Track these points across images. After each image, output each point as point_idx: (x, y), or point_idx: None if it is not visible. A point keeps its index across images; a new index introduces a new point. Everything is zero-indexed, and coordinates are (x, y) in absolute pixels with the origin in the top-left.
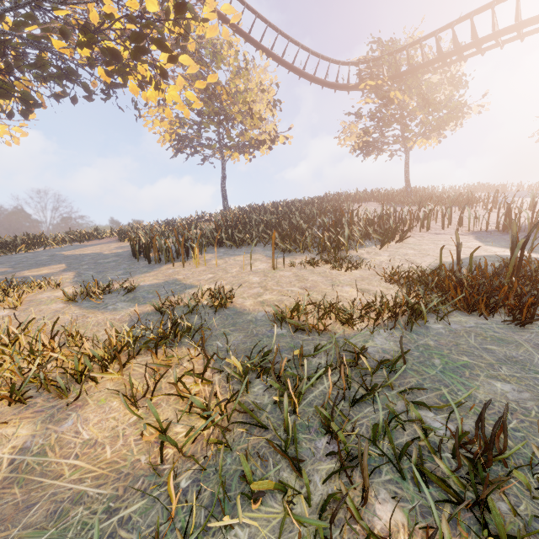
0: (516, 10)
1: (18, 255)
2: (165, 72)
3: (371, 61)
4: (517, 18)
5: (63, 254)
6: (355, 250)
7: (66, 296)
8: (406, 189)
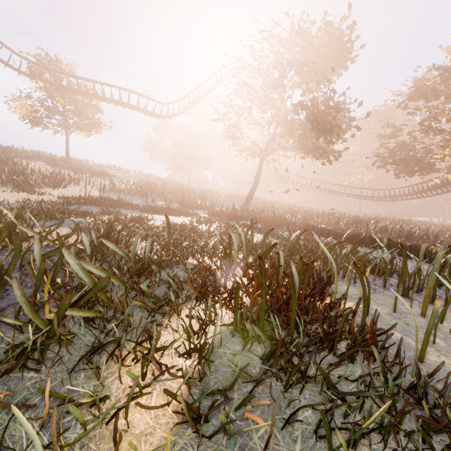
0: (120, 95)
1: None
2: None
3: (41, 66)
4: (120, 99)
5: None
6: (39, 189)
7: None
8: (67, 159)
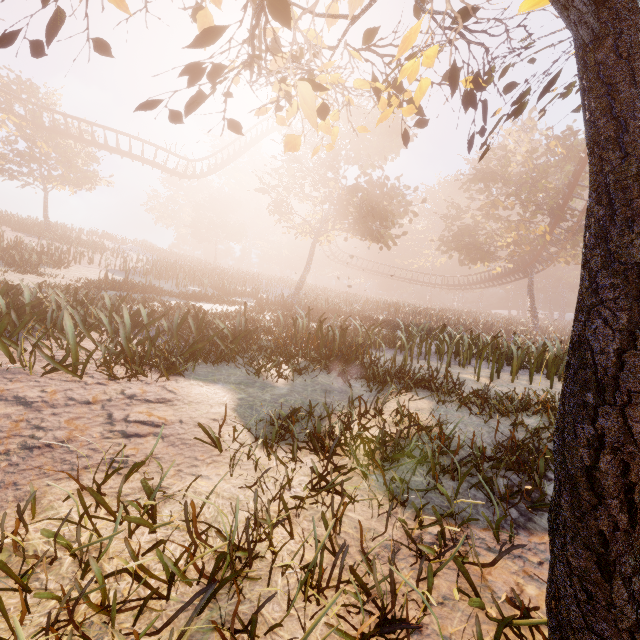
0: (130, 146)
1: None
2: None
3: (13, 96)
4: (130, 150)
5: None
6: (40, 269)
7: None
8: (46, 224)
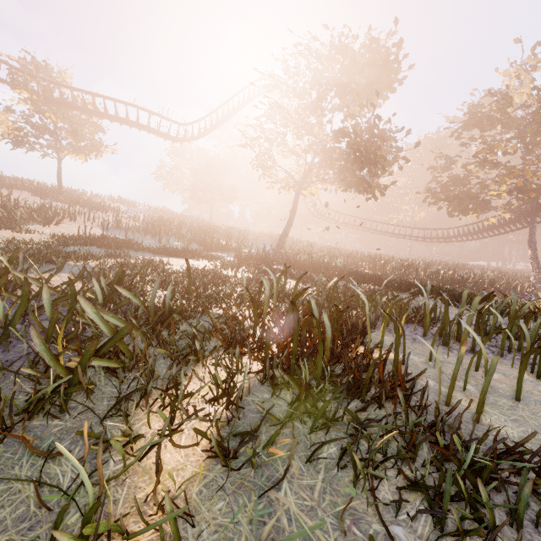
0: (126, 112)
1: None
2: None
3: (26, 73)
4: (127, 116)
5: None
6: (26, 225)
7: None
8: (59, 188)
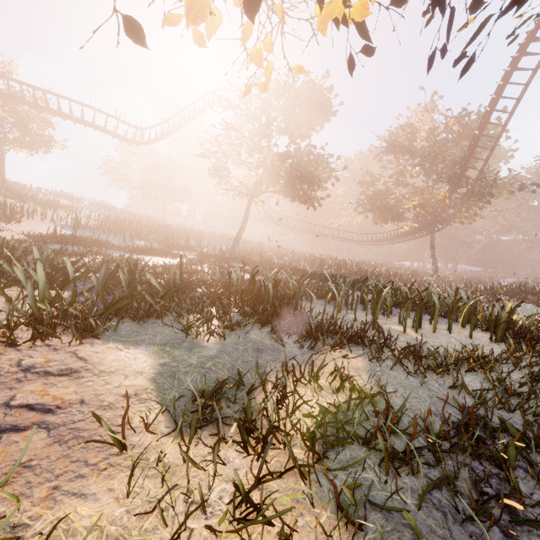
0: (82, 113)
1: None
2: None
3: None
4: (83, 117)
5: None
6: None
7: None
8: (2, 183)
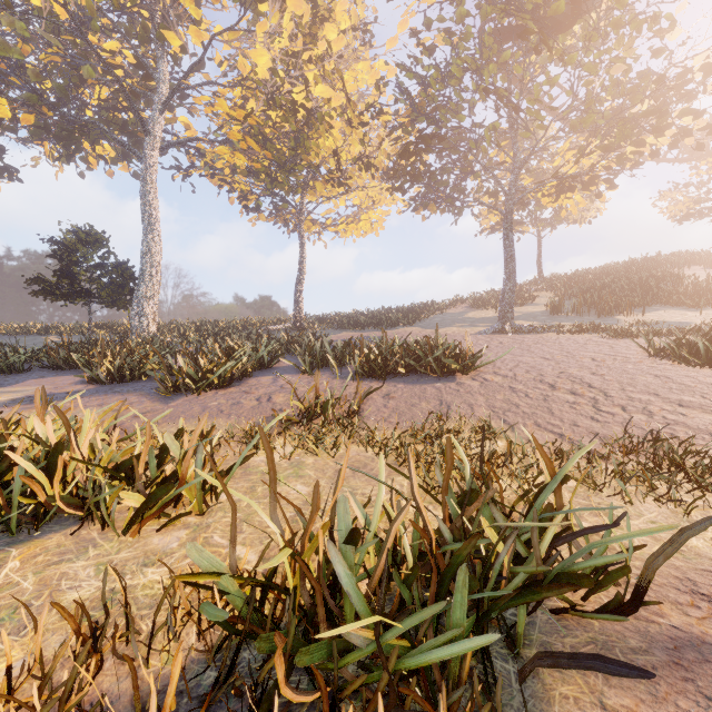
0: None
1: (433, 320)
2: (600, 195)
3: (709, 138)
4: None
5: (475, 318)
6: None
7: (638, 325)
8: None
